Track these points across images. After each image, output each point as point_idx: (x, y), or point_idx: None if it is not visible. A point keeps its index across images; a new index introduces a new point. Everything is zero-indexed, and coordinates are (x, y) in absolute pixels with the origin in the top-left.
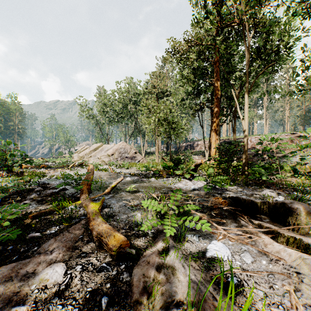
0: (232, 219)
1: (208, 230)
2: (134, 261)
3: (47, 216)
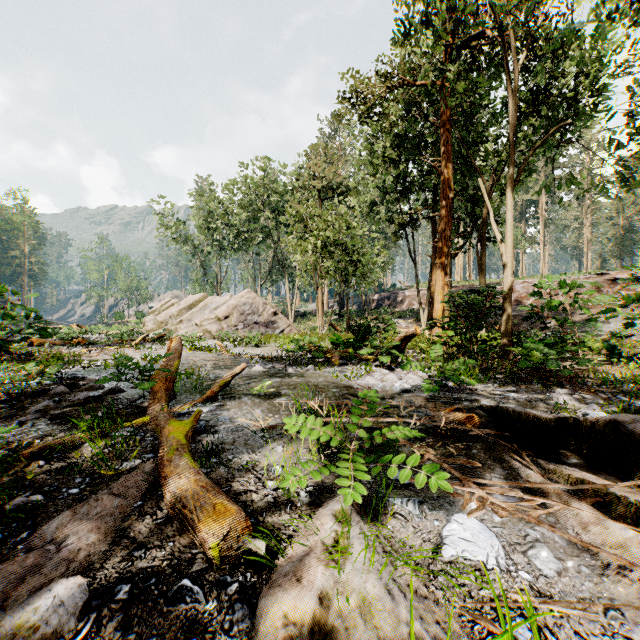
0: (492, 458)
1: (446, 489)
2: (262, 573)
3: (67, 453)
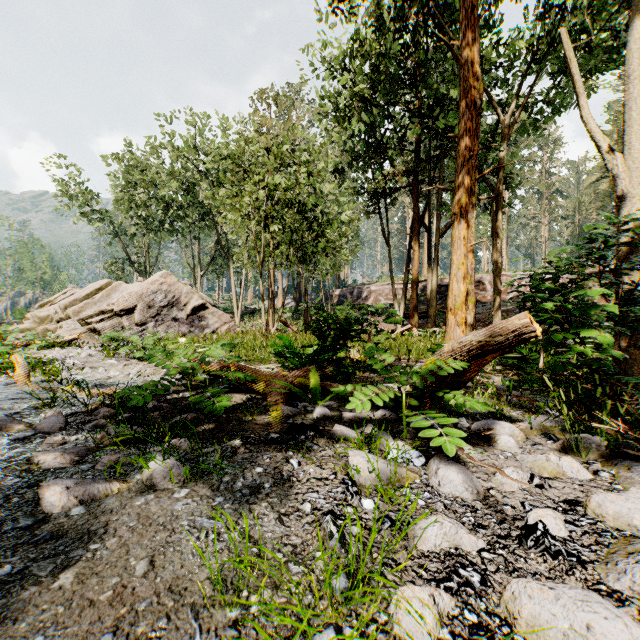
0: None
1: None
2: None
3: None
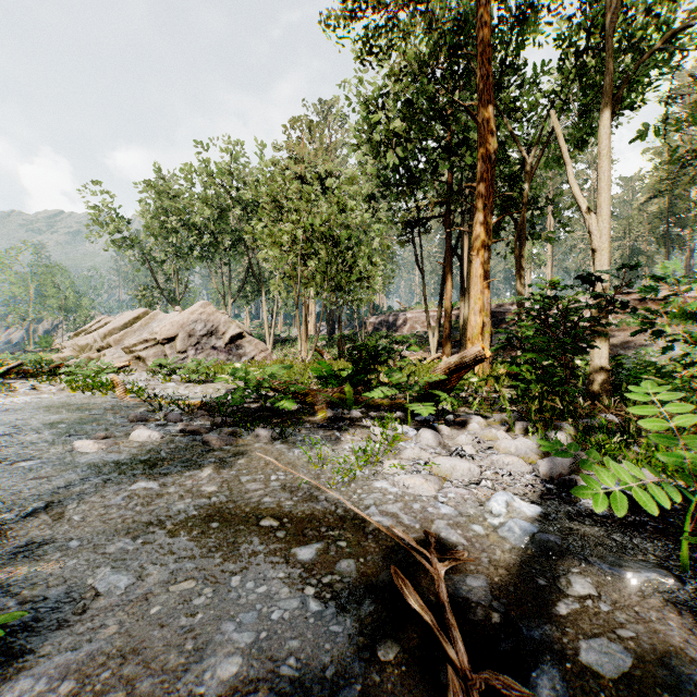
0: None
1: None
2: None
3: None
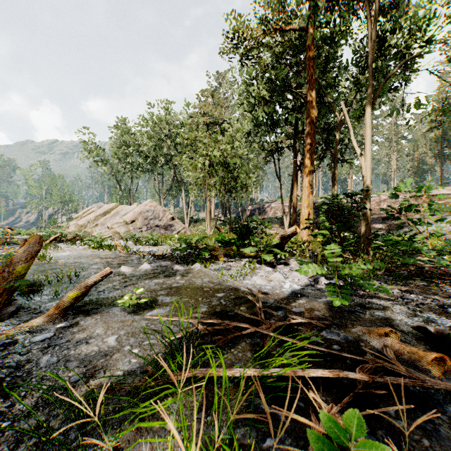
0: None
1: None
2: None
3: None
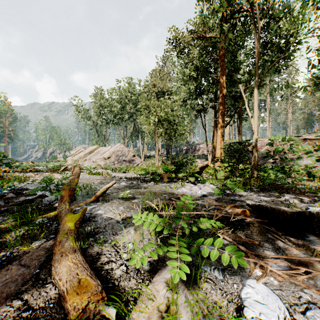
0: (261, 237)
1: (243, 264)
2: None
3: (2, 234)
